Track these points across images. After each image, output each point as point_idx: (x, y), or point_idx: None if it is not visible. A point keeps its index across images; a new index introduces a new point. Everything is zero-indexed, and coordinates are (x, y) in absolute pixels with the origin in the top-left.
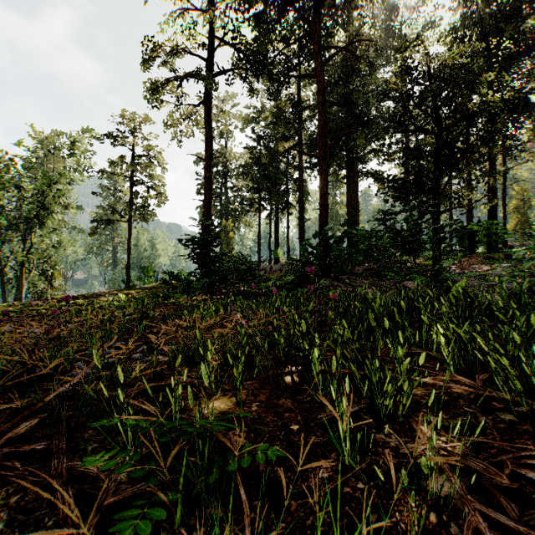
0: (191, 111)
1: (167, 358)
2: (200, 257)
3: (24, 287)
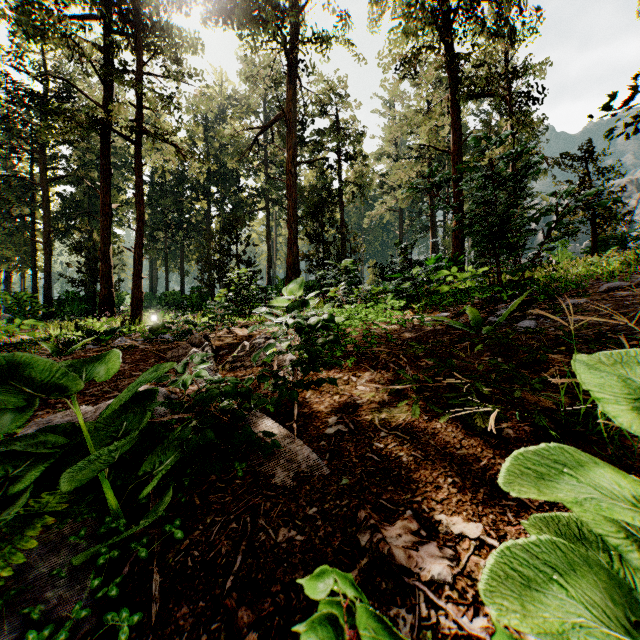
0: None
1: None
2: None
3: None
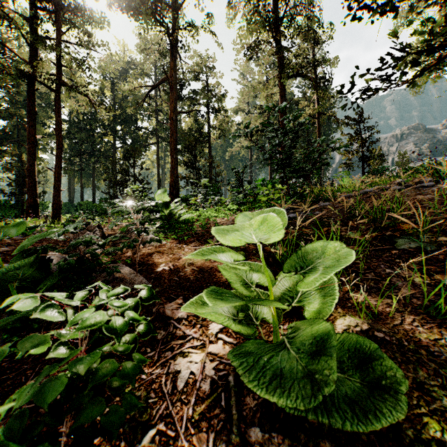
0: None
1: None
2: None
3: None
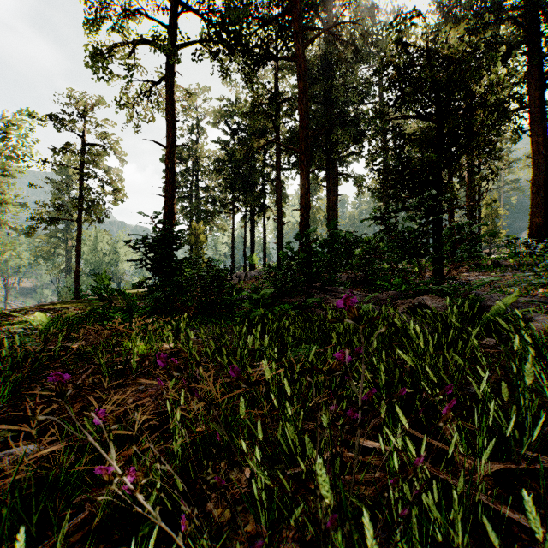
0: (150, 90)
1: None
2: (154, 263)
3: None
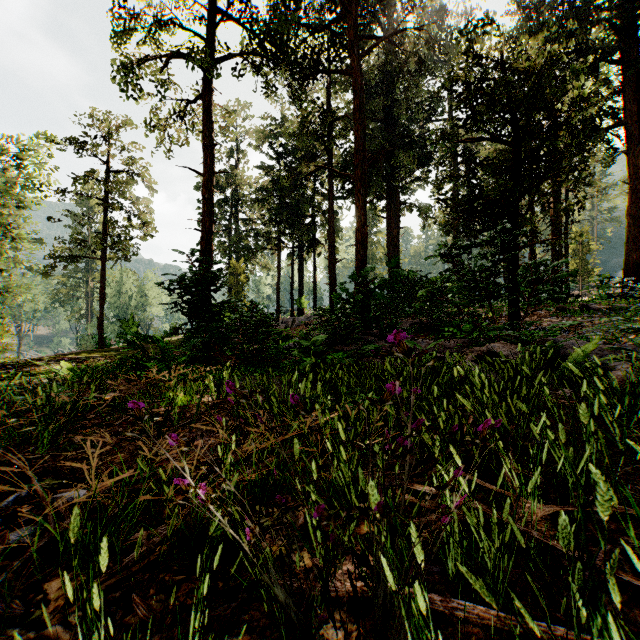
0: (184, 110)
1: None
2: (190, 307)
3: None
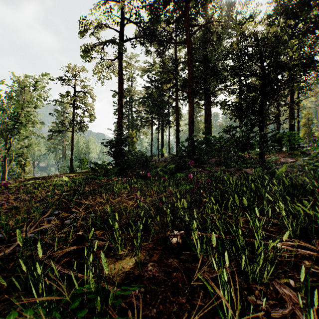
0: (109, 63)
1: (81, 232)
2: (115, 153)
3: (7, 172)
